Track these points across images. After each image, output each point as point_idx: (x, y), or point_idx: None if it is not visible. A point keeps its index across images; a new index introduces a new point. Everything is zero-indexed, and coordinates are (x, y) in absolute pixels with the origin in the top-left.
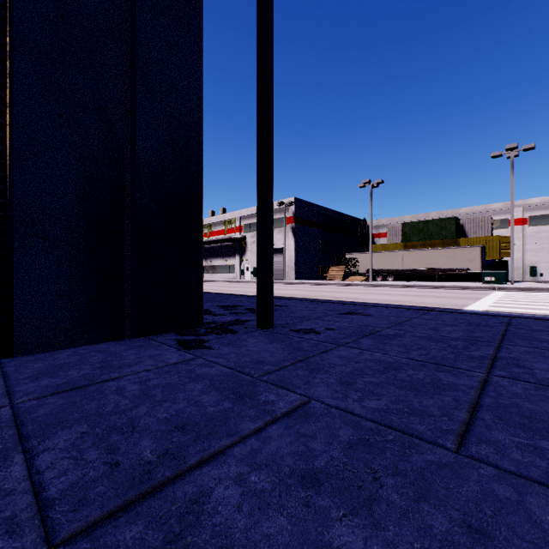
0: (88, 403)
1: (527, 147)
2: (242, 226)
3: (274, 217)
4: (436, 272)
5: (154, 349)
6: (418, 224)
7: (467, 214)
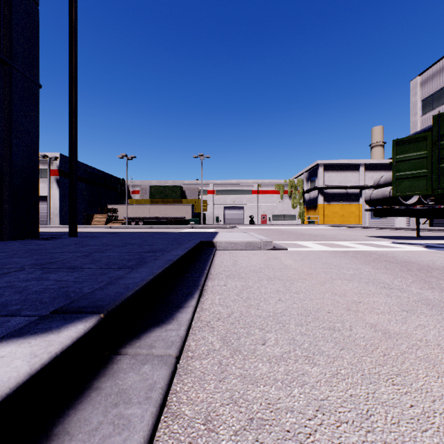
0: (41, 244)
1: (207, 156)
2: None
3: None
4: (169, 219)
5: (33, 241)
6: (160, 187)
7: (188, 184)
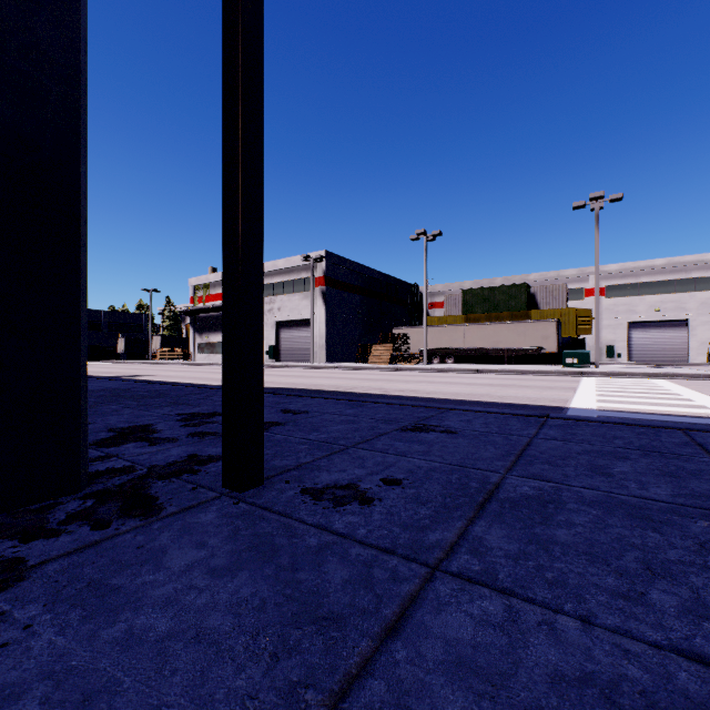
0: None
1: (615, 197)
2: None
3: (297, 277)
4: (505, 352)
5: None
6: (482, 291)
7: (537, 281)
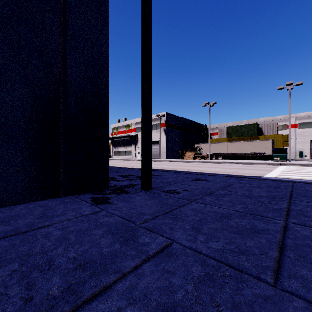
0: (24, 245)
1: (298, 83)
2: (135, 128)
3: (154, 123)
4: (246, 154)
5: (76, 204)
6: (236, 127)
7: (263, 121)
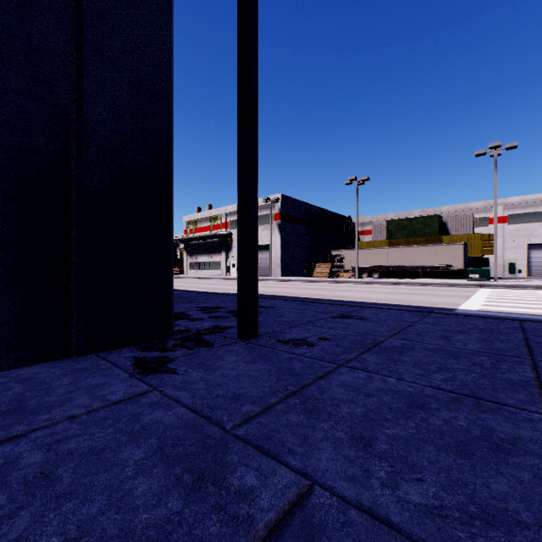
0: None
1: (510, 145)
2: (228, 223)
3: (260, 213)
4: (420, 269)
5: (99, 375)
6: (402, 221)
7: (449, 212)
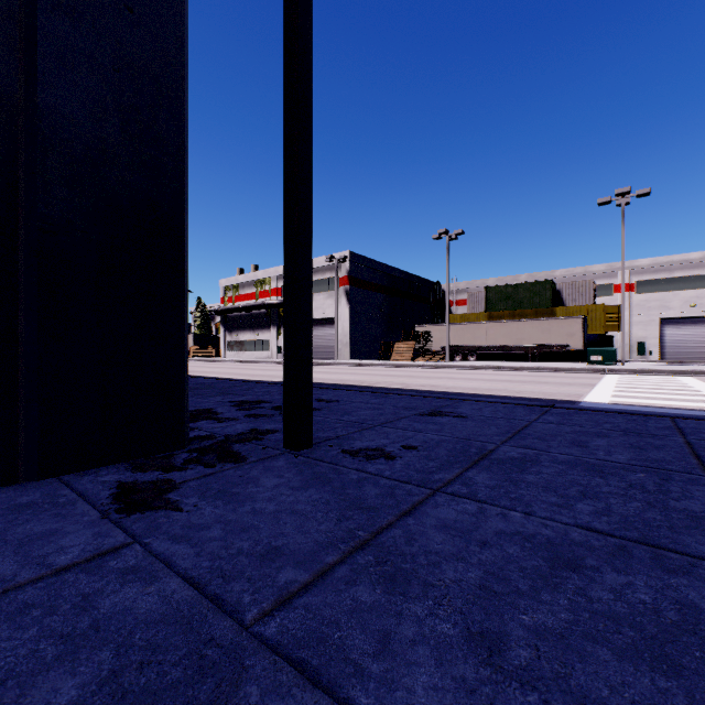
0: None
1: (642, 192)
2: (279, 289)
3: (322, 277)
4: (529, 349)
5: (50, 516)
6: (505, 288)
7: (563, 277)
